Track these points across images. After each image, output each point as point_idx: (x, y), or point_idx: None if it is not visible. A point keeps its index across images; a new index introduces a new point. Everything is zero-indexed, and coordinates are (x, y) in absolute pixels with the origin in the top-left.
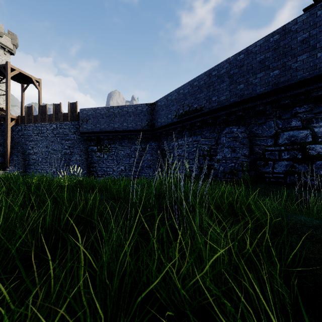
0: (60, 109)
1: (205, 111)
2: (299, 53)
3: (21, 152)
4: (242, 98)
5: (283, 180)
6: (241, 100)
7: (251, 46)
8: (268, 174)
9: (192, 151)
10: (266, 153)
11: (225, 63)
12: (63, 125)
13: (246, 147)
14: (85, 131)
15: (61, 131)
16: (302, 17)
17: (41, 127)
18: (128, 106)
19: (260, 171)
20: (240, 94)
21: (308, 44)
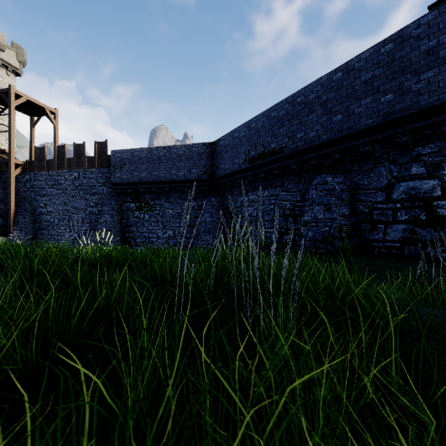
0: (83, 151)
1: (286, 154)
2: (422, 69)
3: (29, 211)
4: (339, 135)
5: (398, 252)
6: (338, 137)
7: (353, 60)
8: (378, 242)
9: (268, 209)
10: (374, 213)
11: (316, 85)
12: (88, 173)
13: (346, 204)
14: (118, 181)
15: (85, 182)
16: (427, 18)
17: (57, 176)
18: (178, 146)
19: (366, 238)
20: (337, 128)
21: (436, 55)
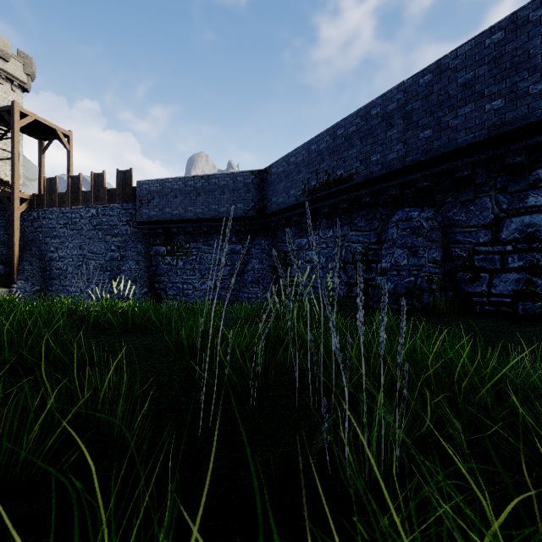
0: (102, 182)
1: (357, 182)
2: None
3: (37, 257)
4: (429, 156)
5: (509, 310)
6: (427, 159)
7: (446, 57)
8: (480, 297)
9: (333, 254)
10: (475, 258)
11: (396, 92)
12: (108, 210)
13: (437, 246)
14: (145, 219)
15: (105, 220)
16: None
17: (71, 213)
18: (219, 175)
19: (464, 291)
20: (424, 147)
21: None
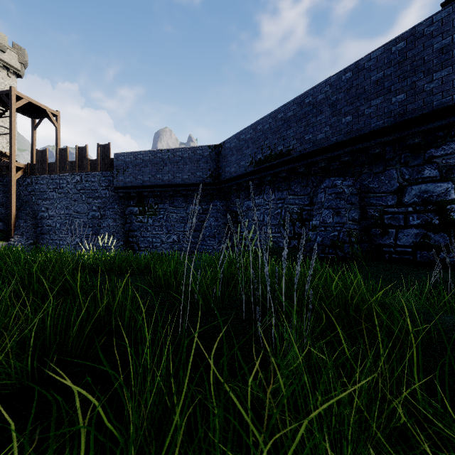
0: (85, 154)
1: (294, 156)
2: (435, 68)
3: (31, 215)
4: (349, 136)
5: (410, 257)
6: (347, 139)
7: (363, 59)
8: (389, 247)
9: (275, 213)
10: (385, 217)
11: (324, 85)
12: (90, 177)
13: (356, 207)
14: (121, 185)
15: (88, 185)
16: (441, 15)
17: (59, 180)
18: (182, 149)
19: (377, 243)
20: (346, 130)
21: (449, 53)
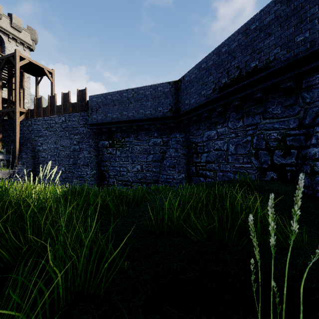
0: (68, 98)
1: (276, 68)
2: None
3: (30, 149)
4: None
5: None
6: None
7: None
8: None
9: (243, 141)
10: None
11: None
12: (72, 117)
13: None
14: (94, 122)
15: (70, 124)
16: None
17: (50, 120)
18: (145, 87)
19: None
20: None
21: None
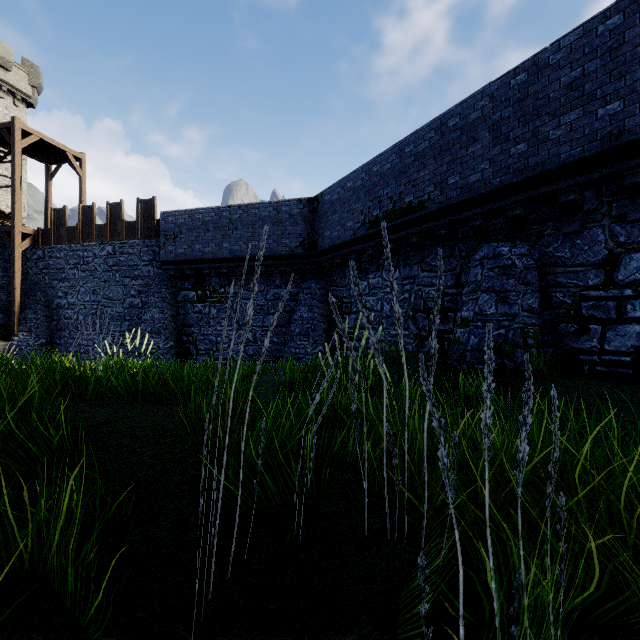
0: (120, 213)
1: (430, 211)
2: None
3: (43, 303)
4: (522, 176)
5: (628, 371)
6: (520, 180)
7: (546, 50)
8: (590, 355)
9: (400, 300)
10: (583, 305)
11: (480, 97)
12: (127, 247)
13: (534, 290)
14: (171, 258)
15: (123, 259)
16: None
17: (83, 251)
18: (260, 205)
19: (568, 347)
20: (517, 166)
21: None
